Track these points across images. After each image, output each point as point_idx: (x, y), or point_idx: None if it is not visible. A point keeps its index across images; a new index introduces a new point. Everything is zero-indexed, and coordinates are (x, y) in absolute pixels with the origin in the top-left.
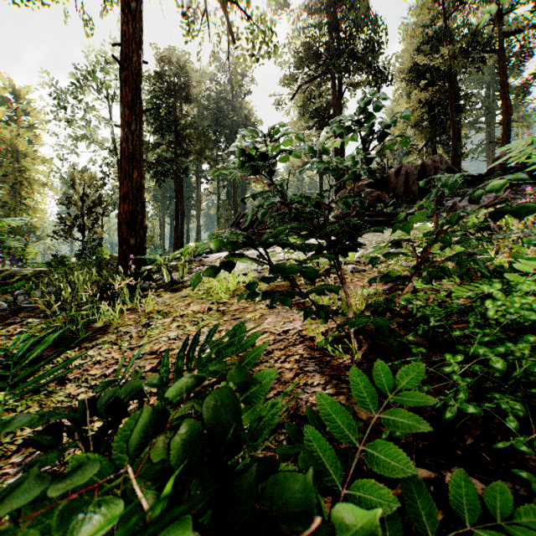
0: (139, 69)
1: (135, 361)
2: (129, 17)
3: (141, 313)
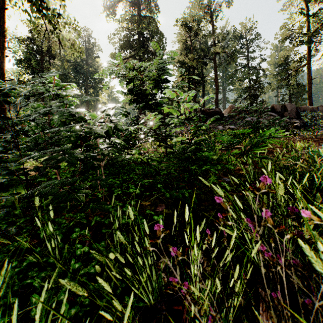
0: (3, 59)
1: None
2: None
3: None
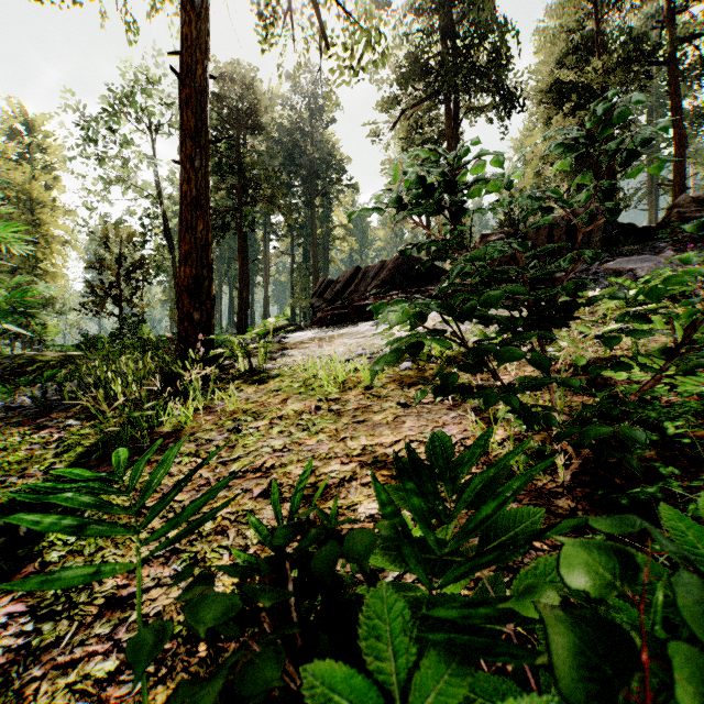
0: (204, 85)
1: (234, 481)
2: (192, 16)
3: (221, 413)
